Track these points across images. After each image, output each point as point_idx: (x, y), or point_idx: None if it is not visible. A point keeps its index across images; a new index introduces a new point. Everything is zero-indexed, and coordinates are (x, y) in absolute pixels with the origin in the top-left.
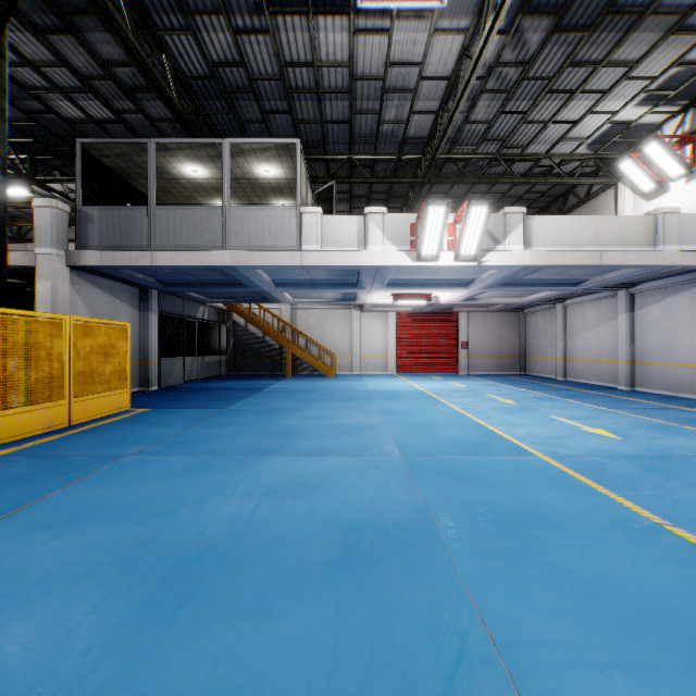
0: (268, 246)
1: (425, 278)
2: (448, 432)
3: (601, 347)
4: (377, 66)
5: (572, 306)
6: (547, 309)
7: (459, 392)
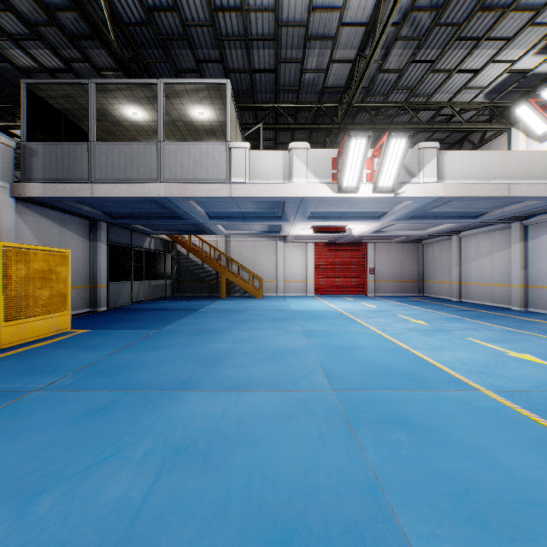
0: (199, 179)
1: (343, 211)
2: (375, 357)
3: (494, 272)
4: (301, 12)
5: (466, 237)
6: (443, 240)
7: (372, 312)
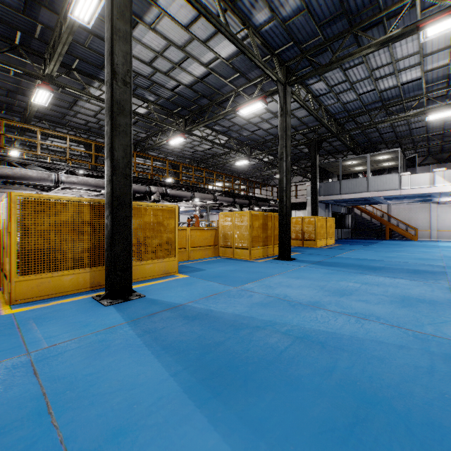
0: (385, 189)
1: None
2: None
3: None
4: None
5: None
6: None
7: None
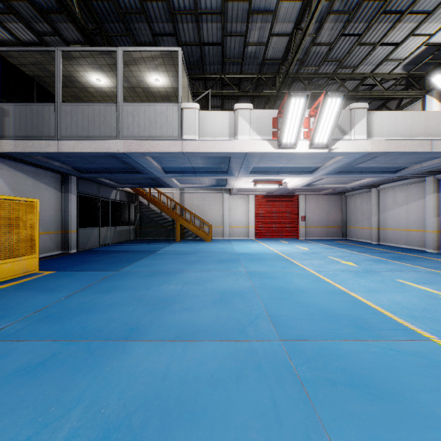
0: (154, 136)
1: (280, 166)
2: (316, 300)
3: (409, 220)
4: None
5: (384, 189)
6: (364, 192)
7: (306, 254)
